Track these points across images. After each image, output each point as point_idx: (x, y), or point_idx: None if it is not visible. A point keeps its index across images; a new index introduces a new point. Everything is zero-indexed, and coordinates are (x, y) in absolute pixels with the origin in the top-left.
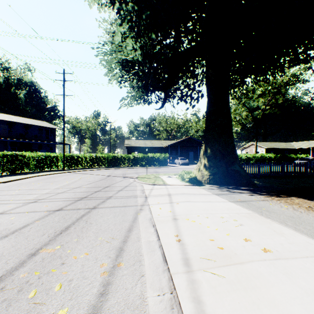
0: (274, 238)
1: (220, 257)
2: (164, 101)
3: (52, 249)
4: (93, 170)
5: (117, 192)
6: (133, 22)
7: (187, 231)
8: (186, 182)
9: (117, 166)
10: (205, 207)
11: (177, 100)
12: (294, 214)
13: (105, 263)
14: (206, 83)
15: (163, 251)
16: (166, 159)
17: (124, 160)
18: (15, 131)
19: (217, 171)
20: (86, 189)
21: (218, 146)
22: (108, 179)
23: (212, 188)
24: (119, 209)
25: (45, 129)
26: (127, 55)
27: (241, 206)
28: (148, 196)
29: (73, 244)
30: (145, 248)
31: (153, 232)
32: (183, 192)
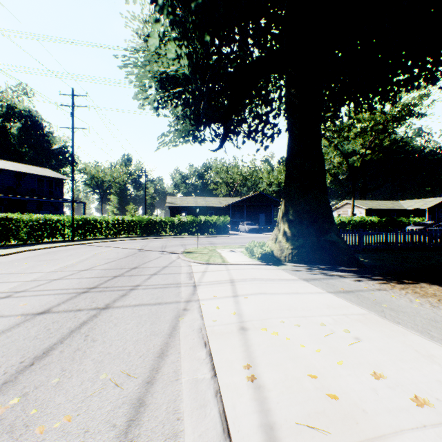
0: (421, 368)
1: (336, 422)
2: (224, 139)
3: (0, 408)
4: (118, 241)
5: (148, 276)
6: (176, 15)
7: (265, 356)
8: (257, 260)
9: (155, 234)
10: (291, 303)
11: (242, 137)
12: (435, 314)
13: None
14: (287, 110)
15: (223, 406)
16: (226, 224)
17: (165, 225)
18: (1, 182)
19: (303, 243)
20: (100, 272)
21: (304, 205)
22: (139, 255)
23: (297, 269)
24: (148, 309)
25: (47, 179)
26: (168, 66)
27: (348, 300)
28: (198, 285)
29: (48, 392)
30: (188, 398)
31: (204, 359)
32: (254, 277)
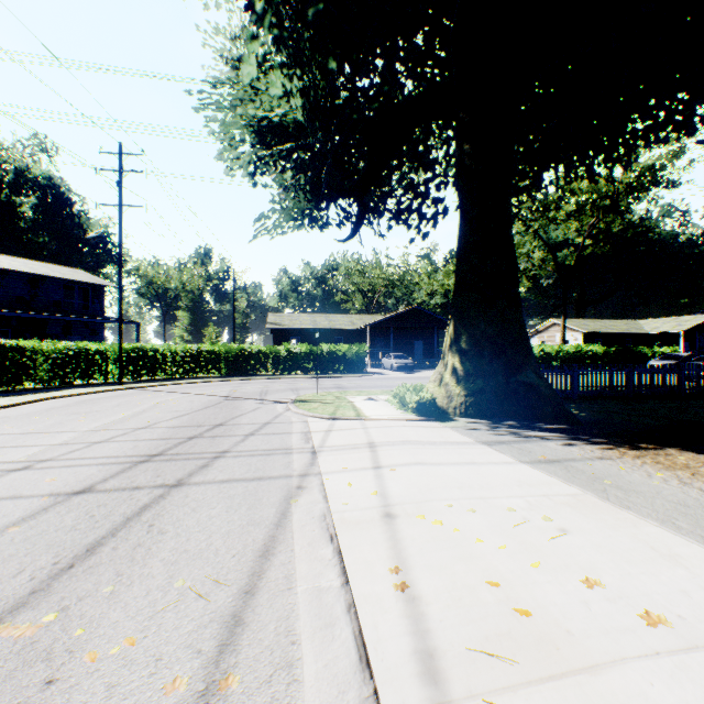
0: (659, 574)
1: (527, 647)
2: (358, 222)
3: (30, 627)
4: (191, 384)
5: (242, 438)
6: (284, 29)
7: (423, 556)
8: (410, 413)
9: (250, 372)
10: (463, 479)
11: (388, 220)
12: (686, 495)
13: (181, 676)
14: (458, 177)
15: (359, 625)
16: (361, 357)
17: (265, 359)
18: (7, 291)
19: (483, 387)
20: (167, 431)
21: (485, 326)
22: (225, 405)
23: (473, 427)
24: (243, 487)
25: (79, 287)
26: (271, 109)
27: (552, 474)
28: (319, 451)
29: (98, 605)
30: (307, 614)
31: (330, 560)
32: (406, 438)
